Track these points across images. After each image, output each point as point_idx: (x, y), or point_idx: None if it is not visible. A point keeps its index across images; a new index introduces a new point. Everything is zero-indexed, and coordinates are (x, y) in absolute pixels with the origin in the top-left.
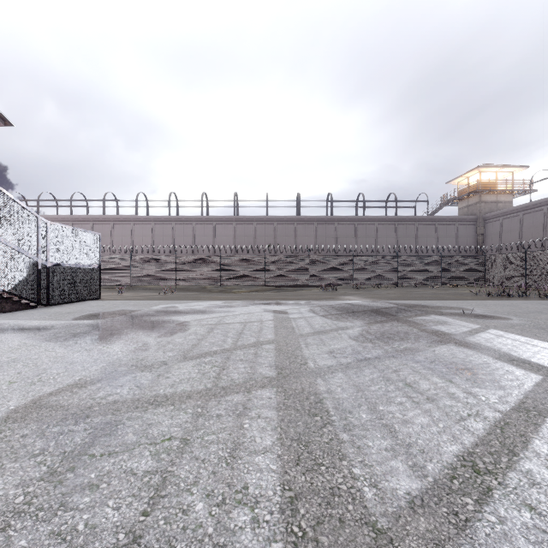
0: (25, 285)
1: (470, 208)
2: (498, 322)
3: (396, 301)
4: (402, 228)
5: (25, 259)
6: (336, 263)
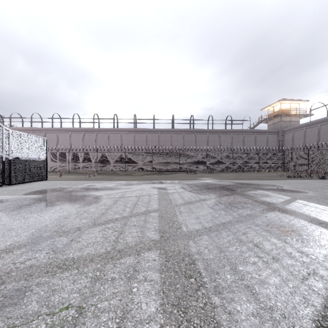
0: None
1: (275, 125)
2: (301, 194)
3: (234, 181)
4: (235, 136)
5: None
6: (196, 157)
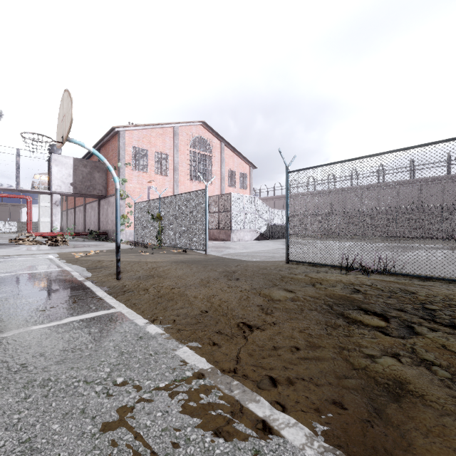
0: (266, 231)
1: None
2: None
3: None
4: None
5: (266, 223)
6: None
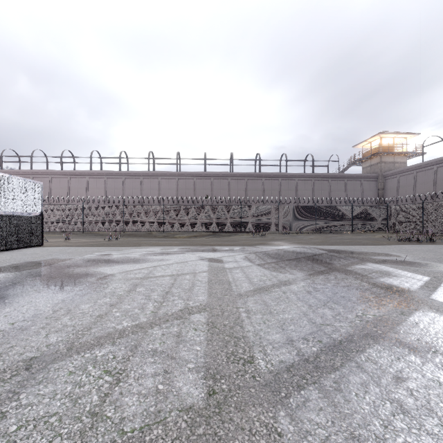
0: None
1: (372, 167)
2: (441, 271)
3: (324, 247)
4: (318, 183)
5: None
6: (264, 212)
